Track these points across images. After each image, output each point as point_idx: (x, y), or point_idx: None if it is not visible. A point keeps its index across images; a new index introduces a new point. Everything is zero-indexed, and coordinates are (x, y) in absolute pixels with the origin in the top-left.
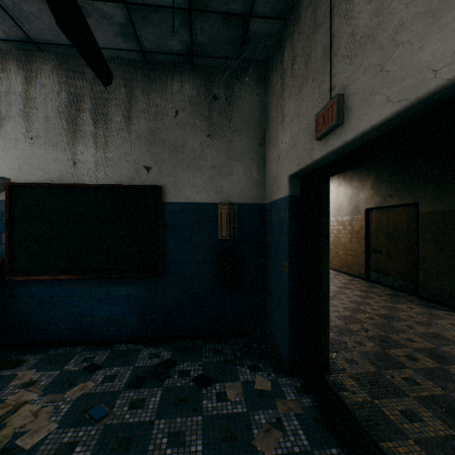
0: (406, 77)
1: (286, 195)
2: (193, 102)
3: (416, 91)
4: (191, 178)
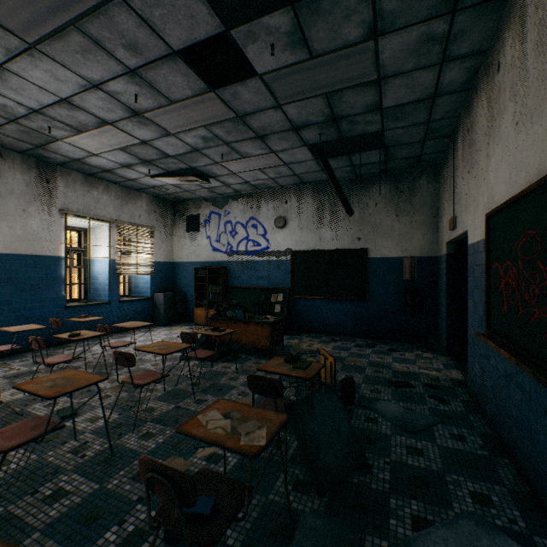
0: (462, 223)
1: (444, 253)
2: (386, 196)
3: (463, 229)
4: (385, 243)
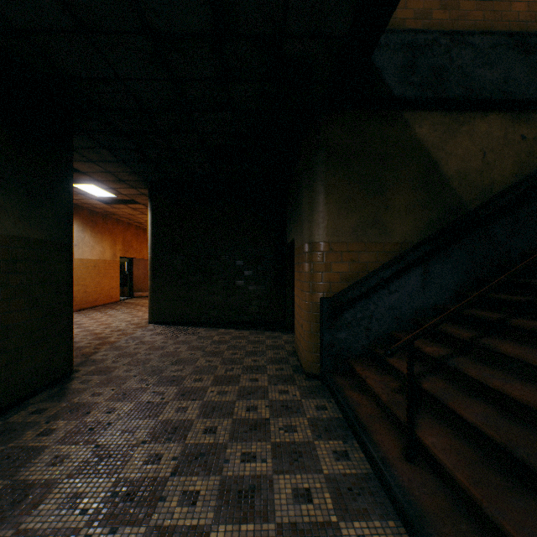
0: None
1: None
2: None
3: None
4: None
